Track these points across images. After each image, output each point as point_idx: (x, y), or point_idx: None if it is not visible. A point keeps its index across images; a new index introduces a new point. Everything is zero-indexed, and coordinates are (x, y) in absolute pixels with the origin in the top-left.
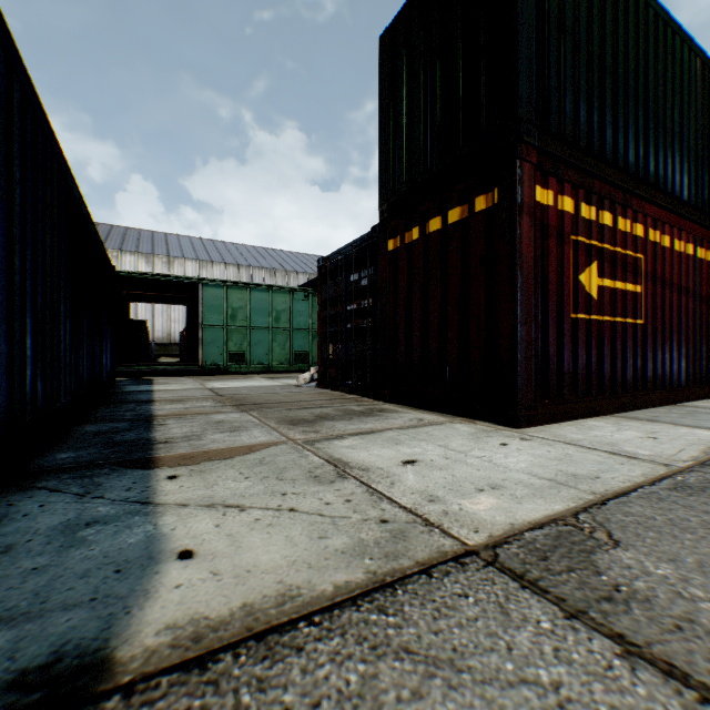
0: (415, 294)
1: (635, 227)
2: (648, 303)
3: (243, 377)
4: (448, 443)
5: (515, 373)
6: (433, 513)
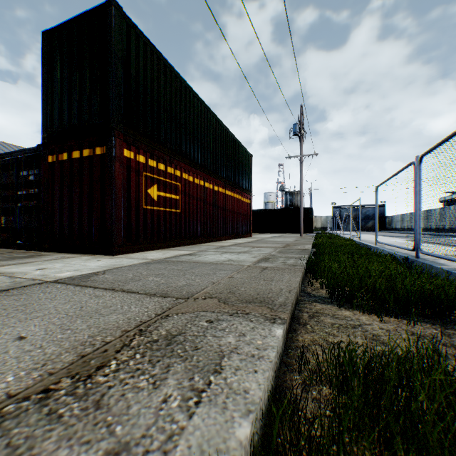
0: (66, 190)
1: (177, 172)
2: (183, 203)
3: None
4: (71, 262)
5: (112, 231)
6: (41, 278)
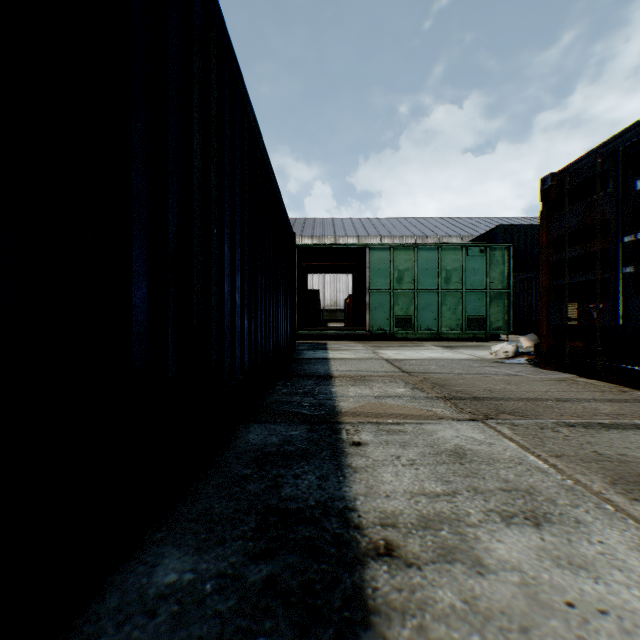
0: None
1: None
2: None
3: (412, 345)
4: None
5: None
6: None
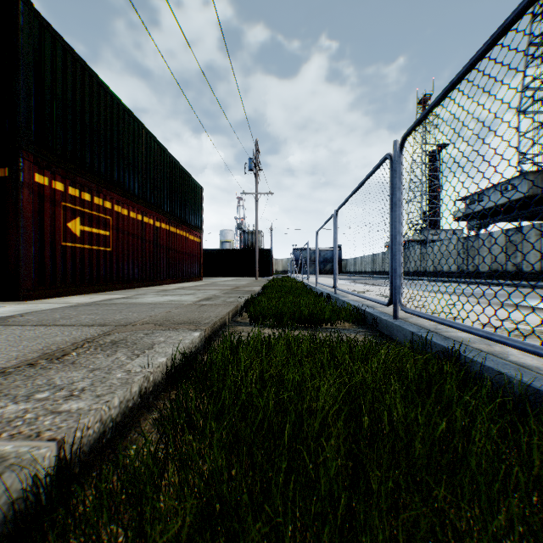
0: None
1: (107, 203)
2: (115, 241)
3: None
4: None
5: (20, 272)
6: None
